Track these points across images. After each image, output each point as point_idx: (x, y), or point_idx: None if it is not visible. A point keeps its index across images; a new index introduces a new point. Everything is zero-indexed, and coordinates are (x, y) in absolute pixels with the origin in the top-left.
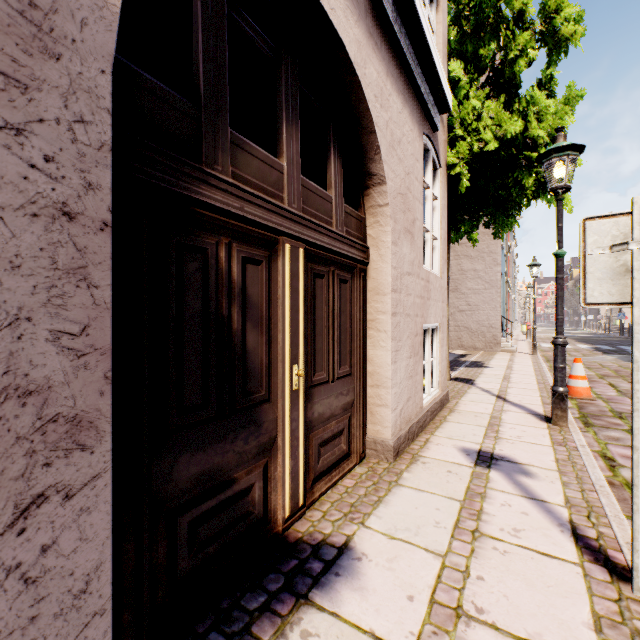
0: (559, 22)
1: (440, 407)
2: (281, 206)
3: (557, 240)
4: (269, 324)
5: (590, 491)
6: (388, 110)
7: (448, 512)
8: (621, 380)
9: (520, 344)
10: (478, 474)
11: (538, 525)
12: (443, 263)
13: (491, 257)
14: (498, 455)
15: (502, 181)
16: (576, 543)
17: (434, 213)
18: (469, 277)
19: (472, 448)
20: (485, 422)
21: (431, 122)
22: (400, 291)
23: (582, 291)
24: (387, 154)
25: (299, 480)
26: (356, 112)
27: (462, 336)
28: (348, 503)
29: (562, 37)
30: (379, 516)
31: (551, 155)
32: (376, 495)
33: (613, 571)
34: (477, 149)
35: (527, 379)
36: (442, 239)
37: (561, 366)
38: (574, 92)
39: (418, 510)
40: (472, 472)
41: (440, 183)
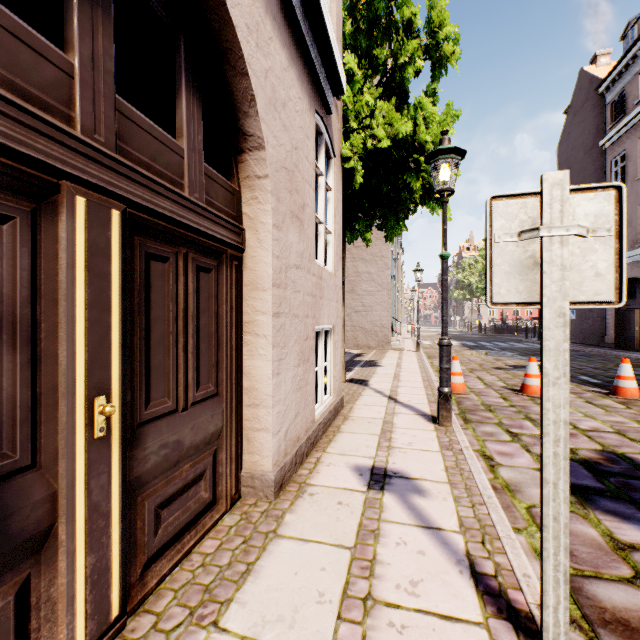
0: (441, 38)
1: (334, 415)
2: (61, 127)
3: (443, 242)
4: (34, 331)
5: (480, 505)
6: (268, 57)
7: (336, 571)
8: (485, 373)
9: (407, 342)
10: (371, 501)
11: (436, 568)
12: (338, 260)
13: (383, 261)
14: (391, 470)
15: (393, 182)
16: (477, 588)
17: (328, 205)
18: (364, 279)
19: (365, 465)
20: (378, 429)
21: (324, 101)
22: (285, 287)
23: (488, 287)
24: (267, 112)
25: (111, 580)
26: (221, 40)
27: (358, 336)
28: (201, 586)
29: (443, 55)
30: (243, 602)
31: (438, 156)
32: (245, 561)
33: (518, 625)
34: (371, 146)
35: (414, 377)
36: (337, 234)
37: (446, 367)
38: (452, 111)
39: (298, 577)
40: (365, 499)
41: (335, 174)
